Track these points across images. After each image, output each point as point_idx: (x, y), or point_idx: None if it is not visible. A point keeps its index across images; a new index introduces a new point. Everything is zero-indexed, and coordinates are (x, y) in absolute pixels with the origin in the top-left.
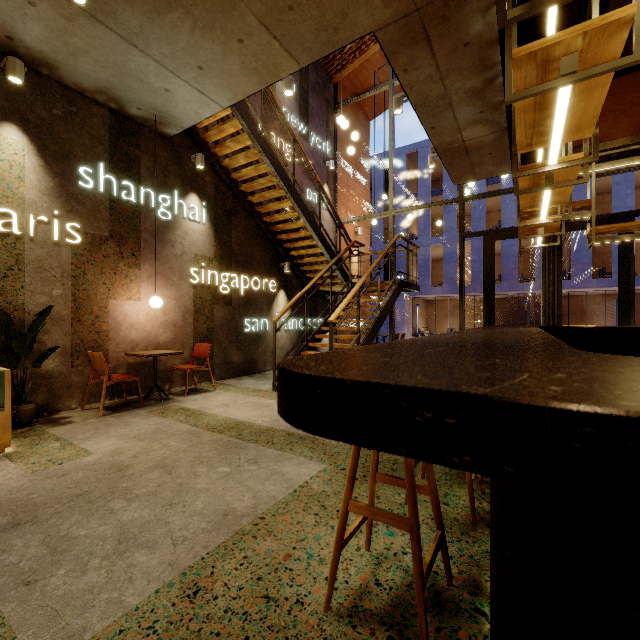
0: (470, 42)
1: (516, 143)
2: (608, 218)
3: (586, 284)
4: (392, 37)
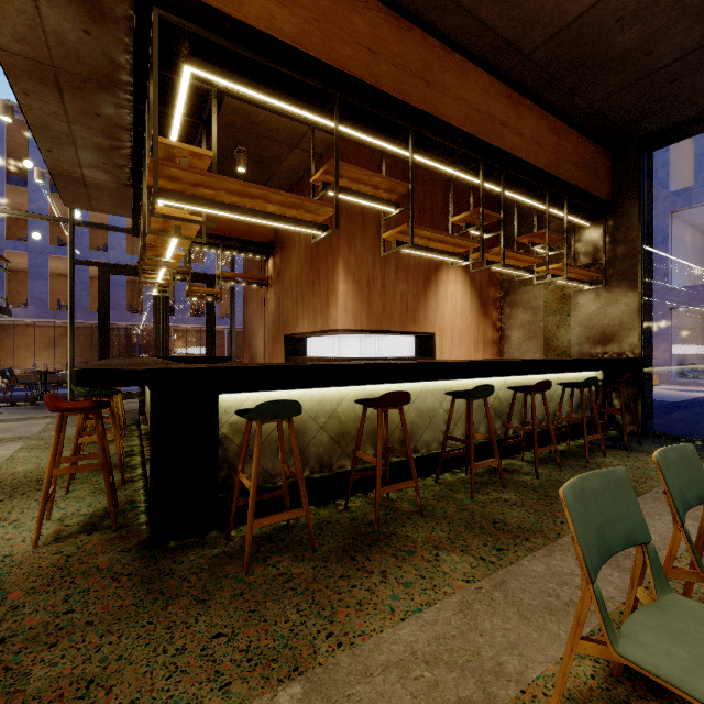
0: (102, 115)
1: (147, 238)
2: (201, 276)
3: (187, 321)
4: (18, 64)
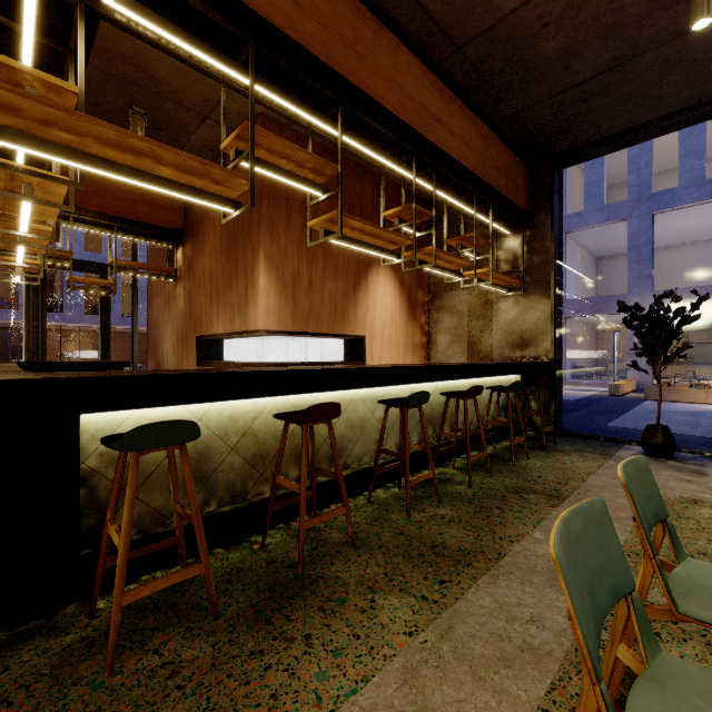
0: None
1: None
2: (91, 265)
3: (80, 319)
4: None
